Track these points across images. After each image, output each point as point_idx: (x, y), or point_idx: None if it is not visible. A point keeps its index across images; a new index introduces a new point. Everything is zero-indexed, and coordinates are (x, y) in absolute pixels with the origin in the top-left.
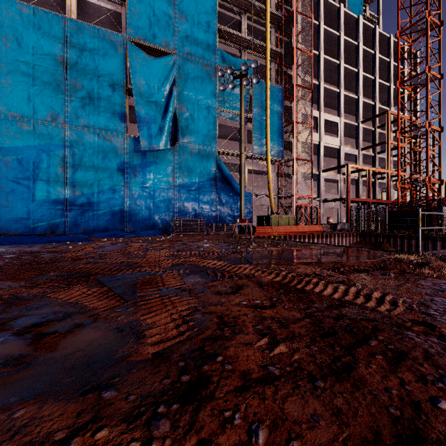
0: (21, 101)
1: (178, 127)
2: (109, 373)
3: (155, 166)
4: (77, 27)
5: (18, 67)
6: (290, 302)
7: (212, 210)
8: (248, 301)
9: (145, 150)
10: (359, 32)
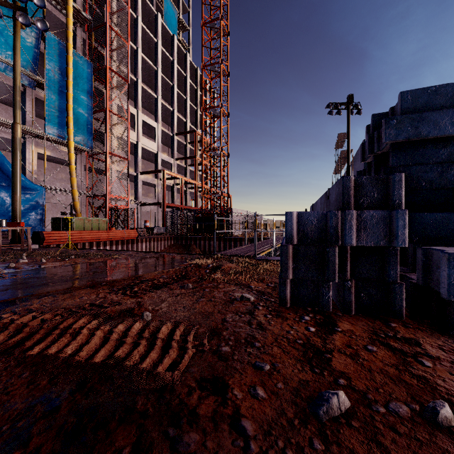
0: None
1: None
2: None
3: None
4: None
5: None
6: None
7: None
8: None
9: None
10: (174, 50)
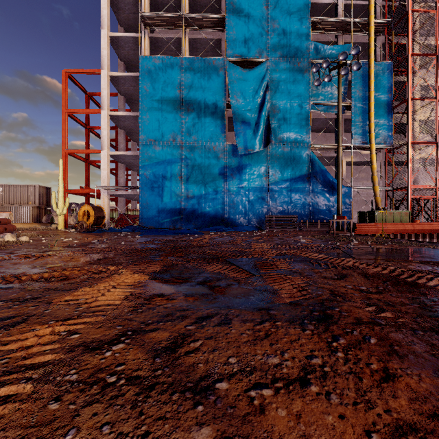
0: (155, 129)
1: (271, 129)
2: (266, 305)
3: (250, 167)
4: (190, 63)
5: (153, 105)
6: (398, 292)
7: (305, 206)
8: (353, 286)
9: (241, 154)
10: None
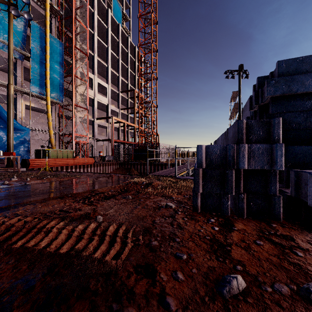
0: None
1: None
2: None
3: None
4: None
5: None
6: None
7: None
8: None
9: None
10: (119, 34)
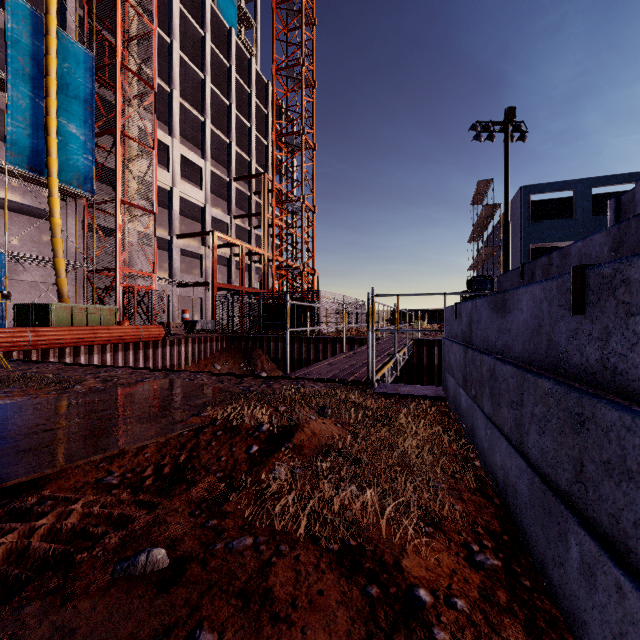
0: None
1: None
2: None
3: None
4: None
5: None
6: None
7: None
8: None
9: None
10: (231, 51)
